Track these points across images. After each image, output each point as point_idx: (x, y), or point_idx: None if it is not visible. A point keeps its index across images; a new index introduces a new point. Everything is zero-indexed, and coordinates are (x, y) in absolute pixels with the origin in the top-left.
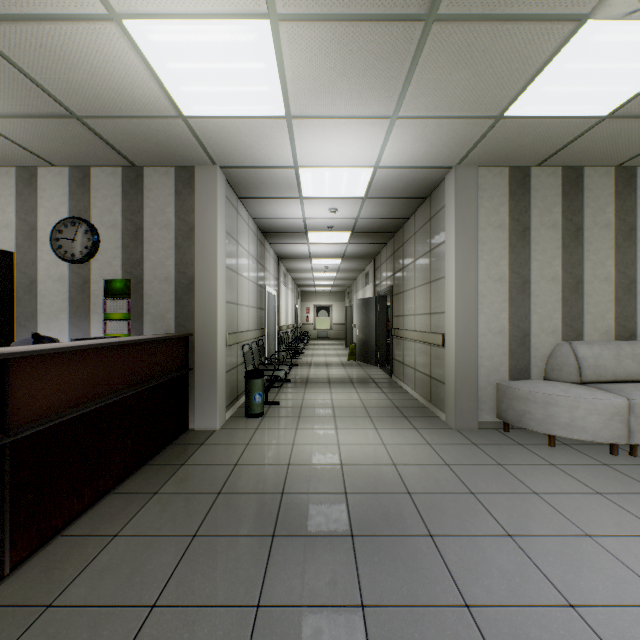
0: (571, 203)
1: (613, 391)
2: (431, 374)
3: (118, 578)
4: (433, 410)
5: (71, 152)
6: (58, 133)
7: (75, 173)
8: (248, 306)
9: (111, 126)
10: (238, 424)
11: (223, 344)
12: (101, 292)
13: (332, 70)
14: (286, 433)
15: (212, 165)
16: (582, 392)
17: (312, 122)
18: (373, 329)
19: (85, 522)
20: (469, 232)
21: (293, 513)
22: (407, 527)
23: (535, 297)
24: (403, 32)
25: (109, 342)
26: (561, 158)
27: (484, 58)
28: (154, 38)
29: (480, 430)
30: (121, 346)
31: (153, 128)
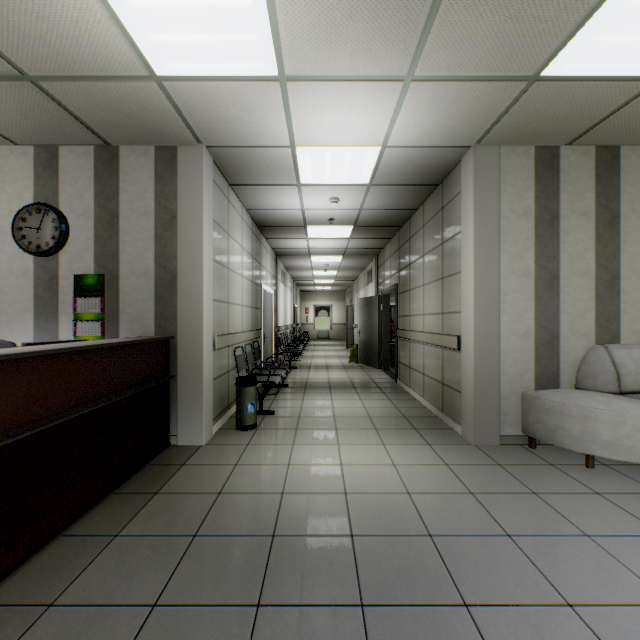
0: (606, 187)
1: None
2: (443, 380)
3: None
4: (446, 421)
5: (33, 127)
6: (12, 101)
7: (41, 153)
8: (241, 305)
9: (73, 91)
10: (227, 438)
11: (210, 348)
12: (71, 289)
13: (335, 9)
14: (281, 450)
15: (197, 144)
16: (627, 405)
17: (310, 86)
18: (376, 330)
19: (16, 582)
20: (490, 220)
21: (285, 567)
22: (433, 591)
23: (565, 294)
24: None
25: (55, 349)
26: (597, 135)
27: None
28: None
29: (502, 446)
30: (76, 353)
31: (123, 94)
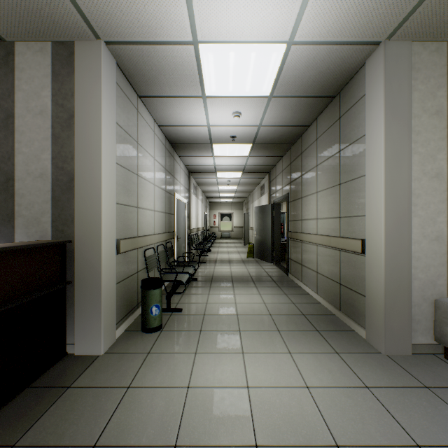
0: None
1: None
2: (341, 281)
3: None
4: (345, 320)
5: None
6: None
7: None
8: (153, 210)
9: None
10: (129, 344)
11: (112, 252)
12: None
13: None
14: (182, 362)
15: (94, 38)
16: None
17: None
18: (269, 232)
19: None
20: (401, 119)
21: None
22: None
23: None
24: None
25: None
26: None
27: None
28: None
29: (415, 356)
30: None
31: None
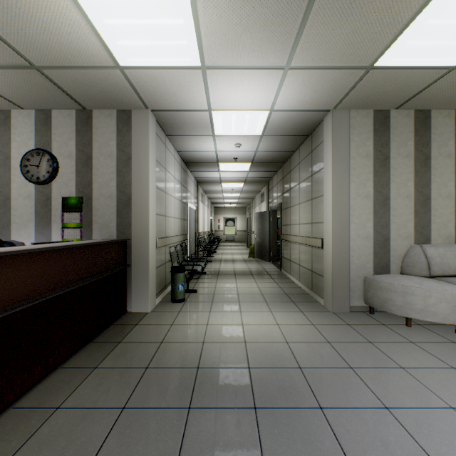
0: (421, 138)
1: None
2: (312, 269)
3: (54, 451)
4: (314, 296)
5: (35, 98)
6: (23, 82)
7: (40, 115)
8: (174, 217)
9: (64, 75)
10: (165, 308)
11: (154, 246)
12: (60, 206)
13: (238, 25)
14: (202, 315)
15: (145, 109)
16: (433, 284)
17: (222, 72)
18: (267, 235)
19: (34, 395)
20: (343, 160)
21: (206, 386)
22: (300, 400)
23: (393, 210)
24: None
25: (57, 246)
26: (414, 103)
27: (362, 14)
28: None
29: (351, 313)
30: (69, 249)
31: (97, 77)
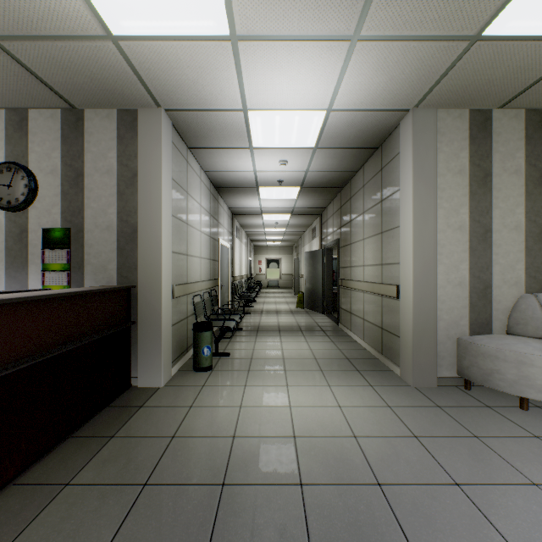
0: (535, 148)
1: None
2: (382, 326)
3: None
4: (385, 362)
5: (1, 89)
6: None
7: (12, 116)
8: (200, 257)
9: (34, 52)
10: (184, 380)
11: (169, 296)
12: (39, 241)
13: None
14: (234, 391)
15: (156, 107)
16: None
17: (261, 46)
18: (320, 279)
19: None
20: (427, 178)
21: (234, 523)
22: None
23: (497, 247)
24: None
25: (2, 299)
26: (528, 98)
27: None
28: None
29: (439, 387)
30: (29, 302)
31: (82, 55)
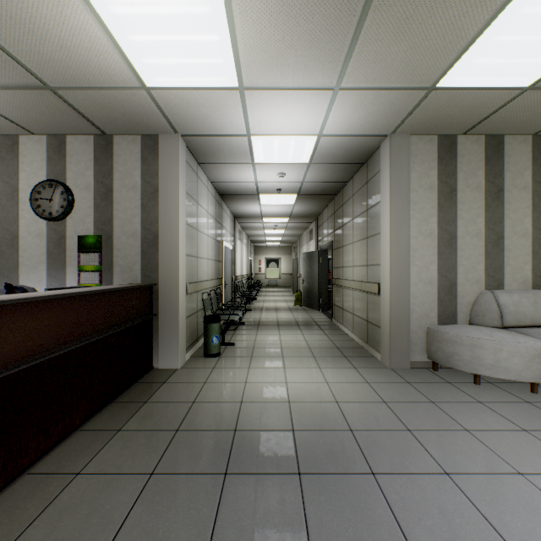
0: (493, 167)
1: (533, 335)
2: (368, 319)
3: (76, 519)
4: (370, 350)
5: (47, 121)
6: (34, 103)
7: (52, 141)
8: (207, 259)
9: (81, 97)
10: (197, 363)
11: (184, 292)
12: (75, 246)
13: (281, 42)
14: (240, 372)
15: (174, 133)
16: (505, 336)
17: (262, 93)
18: (316, 279)
19: (51, 460)
20: (402, 193)
21: (244, 450)
22: (350, 465)
23: (461, 251)
24: (347, 4)
25: (75, 292)
26: (485, 127)
27: (421, 30)
28: (115, 10)
29: (412, 369)
30: (88, 295)
31: (119, 99)
